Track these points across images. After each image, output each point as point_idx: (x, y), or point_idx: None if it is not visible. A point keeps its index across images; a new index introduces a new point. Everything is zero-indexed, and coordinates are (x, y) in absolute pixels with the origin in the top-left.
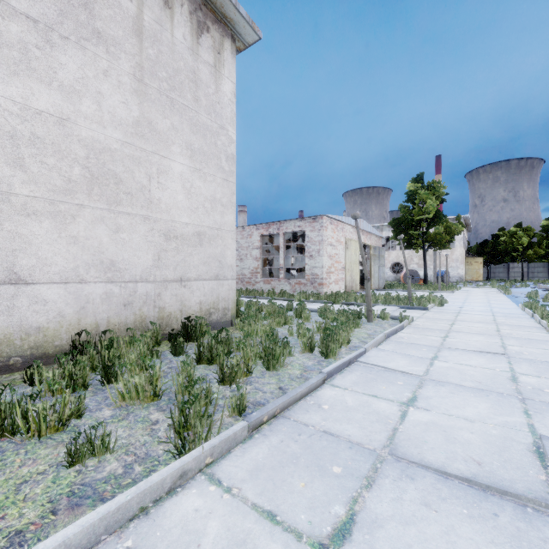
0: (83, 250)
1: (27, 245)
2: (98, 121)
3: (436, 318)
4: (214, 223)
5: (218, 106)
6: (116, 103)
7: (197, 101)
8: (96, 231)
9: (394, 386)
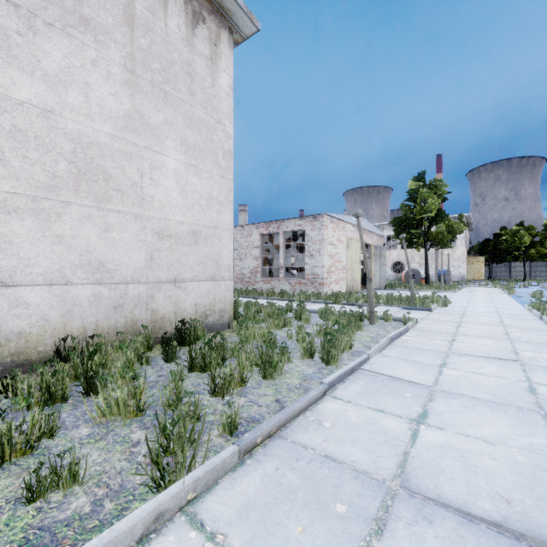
0: (69, 250)
1: (8, 245)
2: (85, 113)
3: (440, 320)
4: (211, 221)
5: (214, 100)
6: (105, 95)
7: (192, 94)
8: (83, 229)
9: (401, 398)
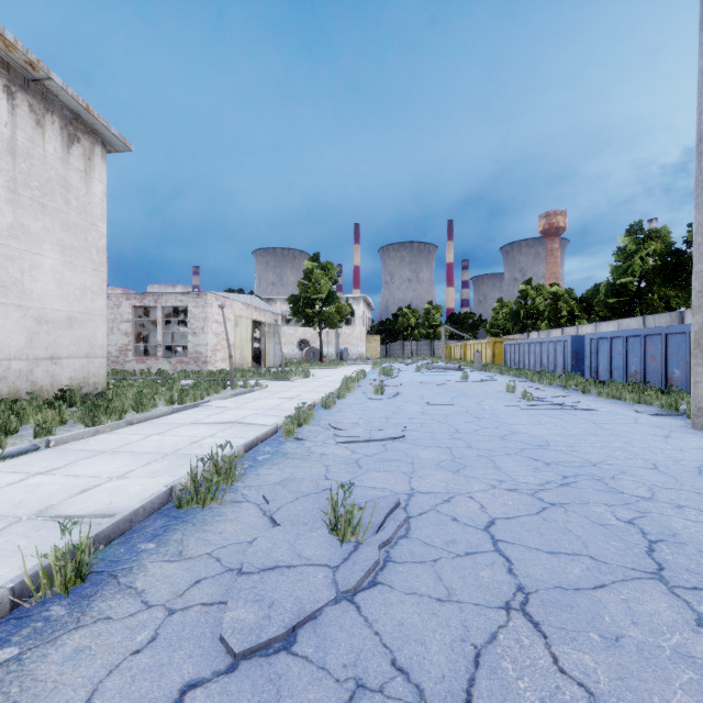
0: None
1: None
2: None
3: (287, 386)
4: (85, 308)
5: (89, 206)
6: None
7: (68, 204)
8: None
9: (214, 411)
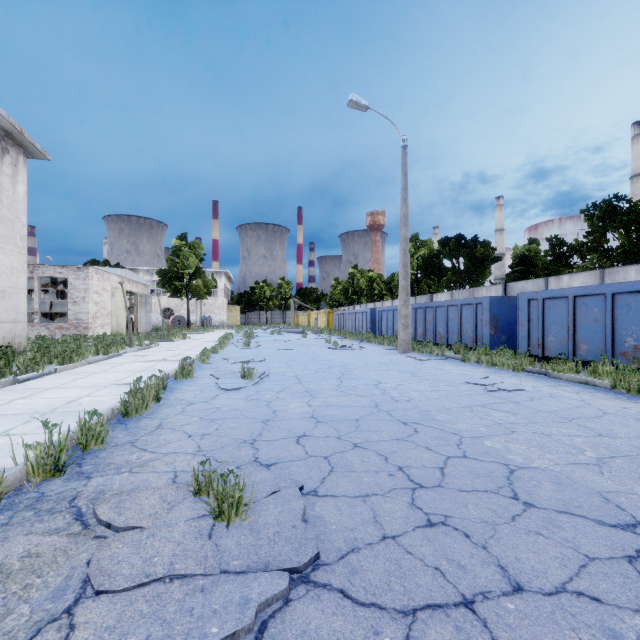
0: None
1: None
2: None
3: (173, 344)
4: (13, 284)
5: (15, 203)
6: None
7: (2, 202)
8: None
9: (137, 357)
